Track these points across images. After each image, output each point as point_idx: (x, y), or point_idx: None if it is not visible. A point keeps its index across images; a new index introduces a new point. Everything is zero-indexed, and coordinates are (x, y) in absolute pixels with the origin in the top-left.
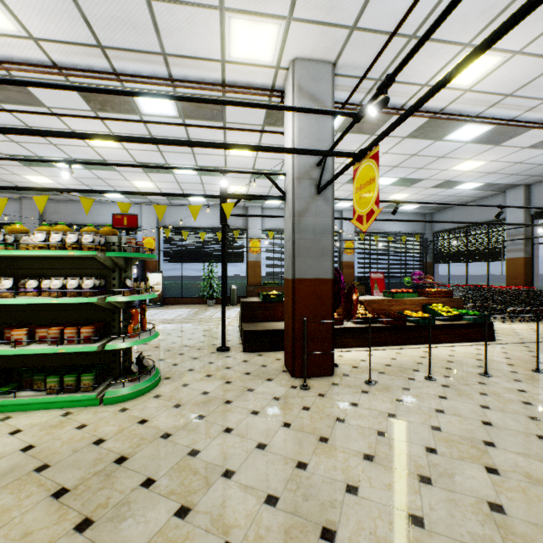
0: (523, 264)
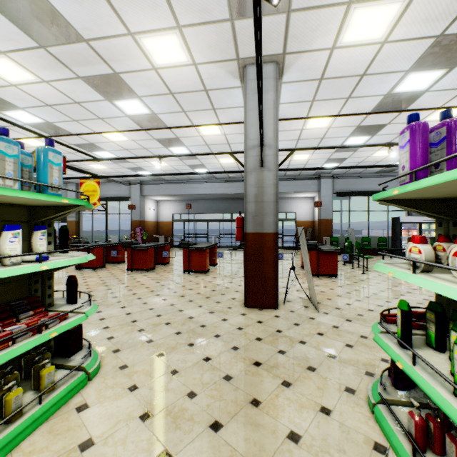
0: (76, 224)
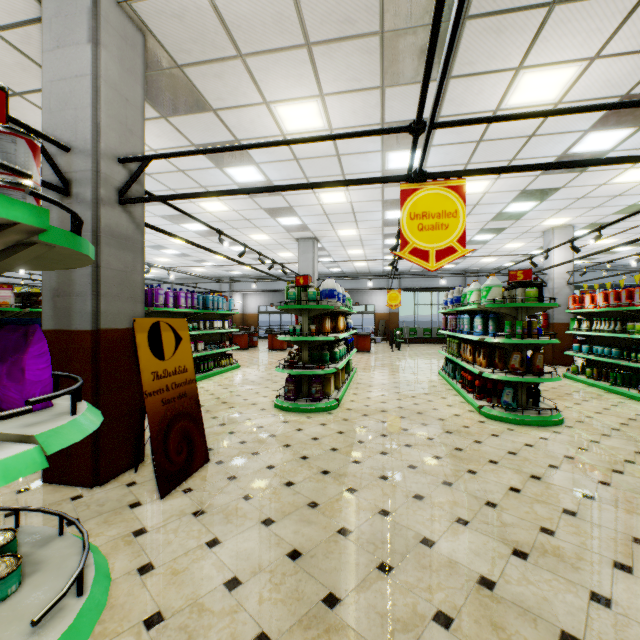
0: None
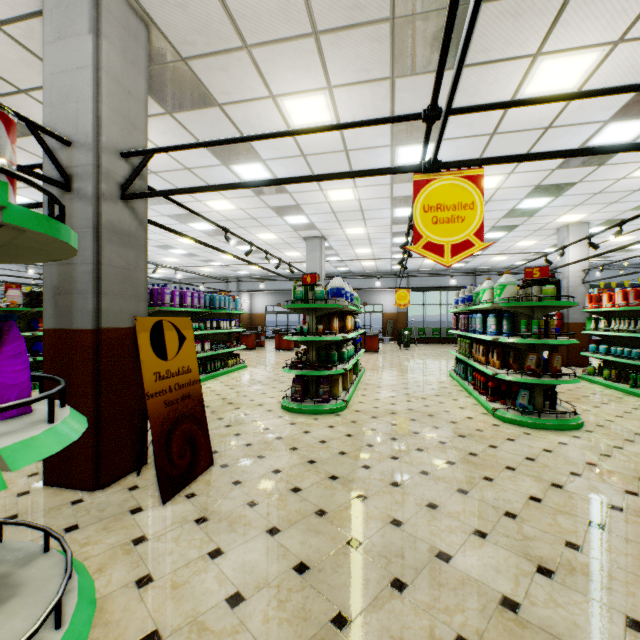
0: None
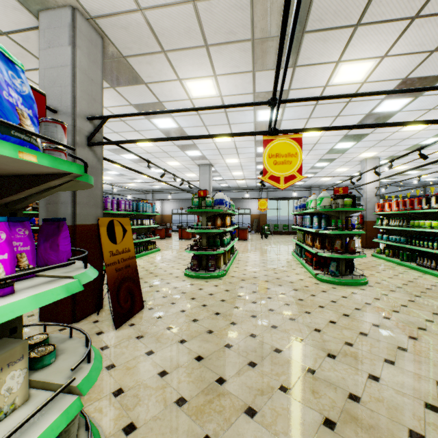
0: None
